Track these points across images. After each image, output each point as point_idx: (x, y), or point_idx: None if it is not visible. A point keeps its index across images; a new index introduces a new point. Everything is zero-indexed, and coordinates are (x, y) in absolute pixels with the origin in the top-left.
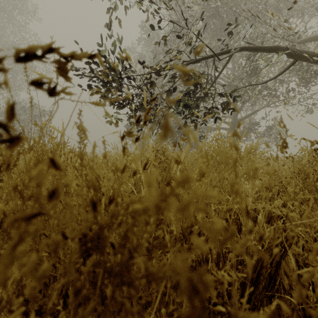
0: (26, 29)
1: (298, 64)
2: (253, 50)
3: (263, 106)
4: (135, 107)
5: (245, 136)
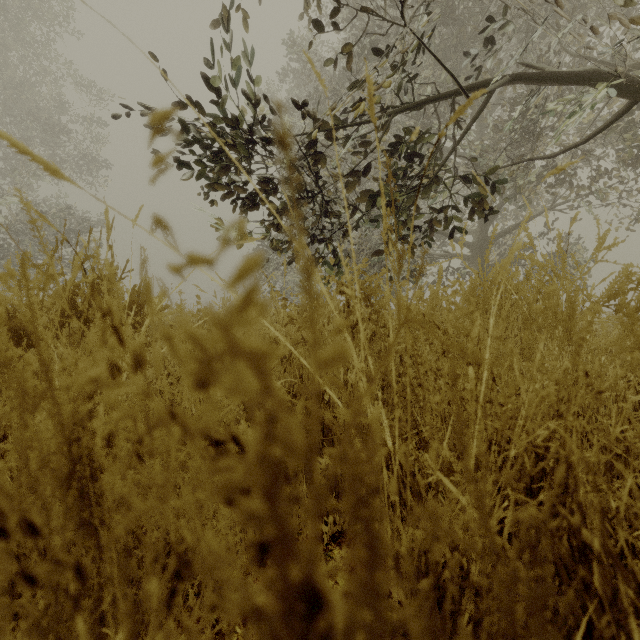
0: (49, 52)
1: (622, 118)
2: (539, 80)
3: (543, 209)
4: (280, 204)
5: None
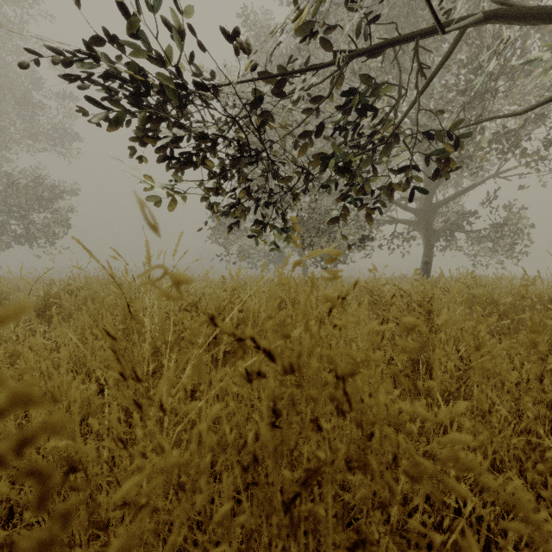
0: (22, 32)
1: None
2: (518, 19)
3: (488, 176)
4: (219, 163)
5: (446, 237)
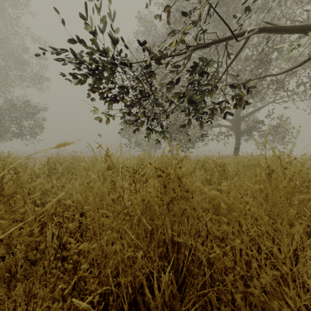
0: (18, 23)
1: None
2: (275, 31)
3: (269, 102)
4: (130, 100)
5: (247, 134)
